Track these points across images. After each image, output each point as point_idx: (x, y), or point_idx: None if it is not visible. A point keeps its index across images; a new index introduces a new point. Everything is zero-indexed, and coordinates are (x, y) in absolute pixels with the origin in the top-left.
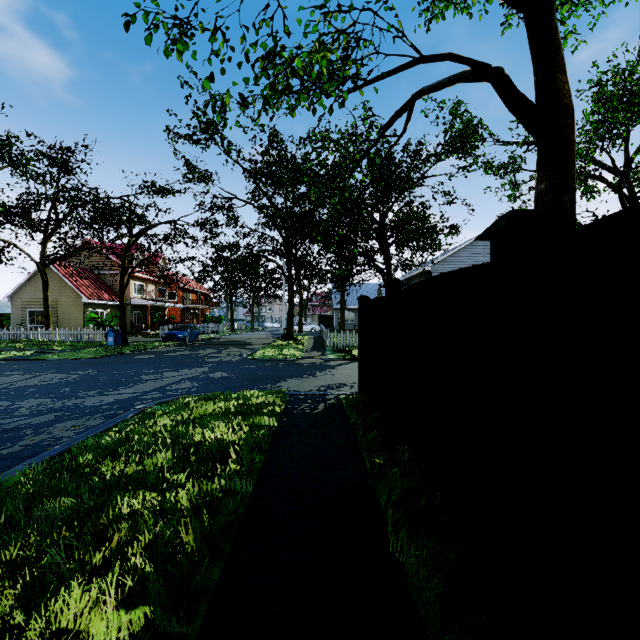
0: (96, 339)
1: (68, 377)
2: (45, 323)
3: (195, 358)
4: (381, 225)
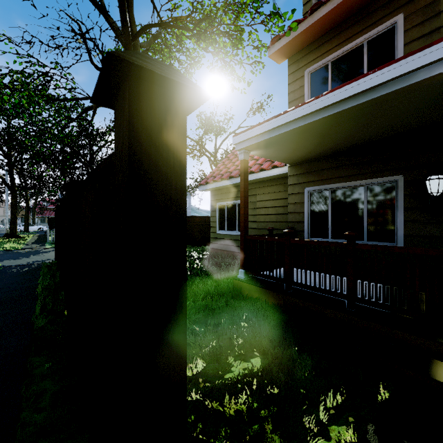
0: None
1: None
2: None
3: None
4: (89, 162)
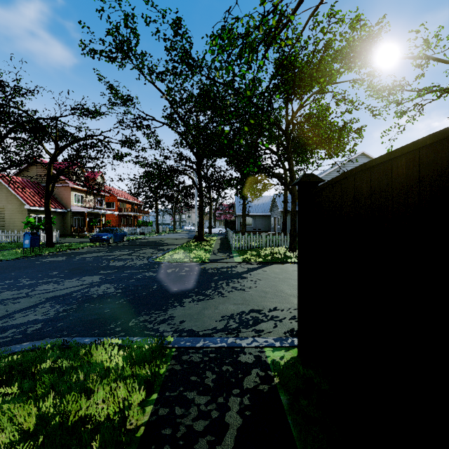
0: None
1: None
2: None
3: (101, 261)
4: (285, 132)
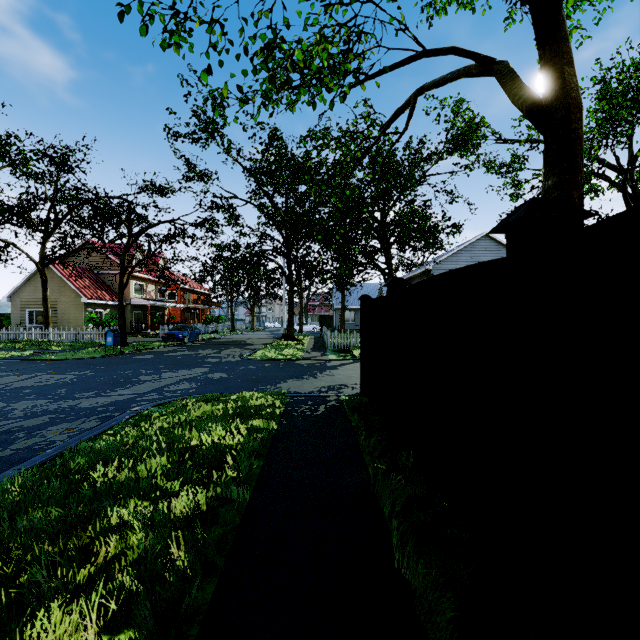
0: (96, 339)
1: (65, 378)
2: (44, 323)
3: (194, 358)
4: (382, 224)
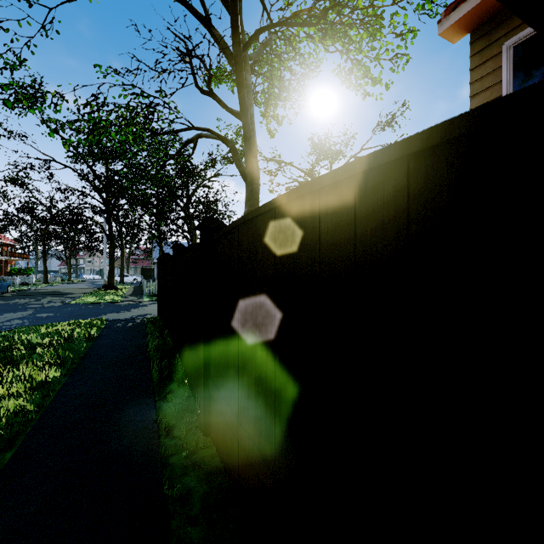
0: None
1: None
2: None
3: (14, 306)
4: (186, 204)
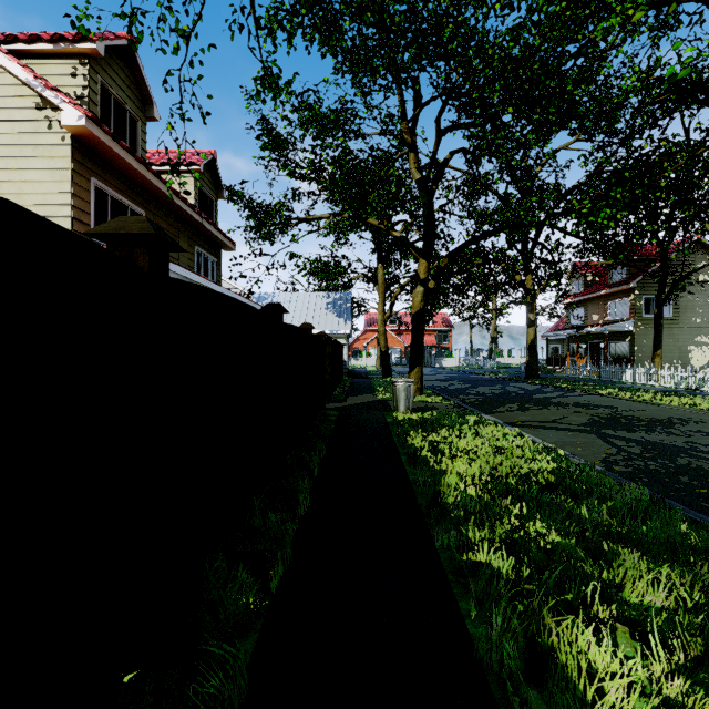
0: None
1: None
2: None
3: None
4: None
